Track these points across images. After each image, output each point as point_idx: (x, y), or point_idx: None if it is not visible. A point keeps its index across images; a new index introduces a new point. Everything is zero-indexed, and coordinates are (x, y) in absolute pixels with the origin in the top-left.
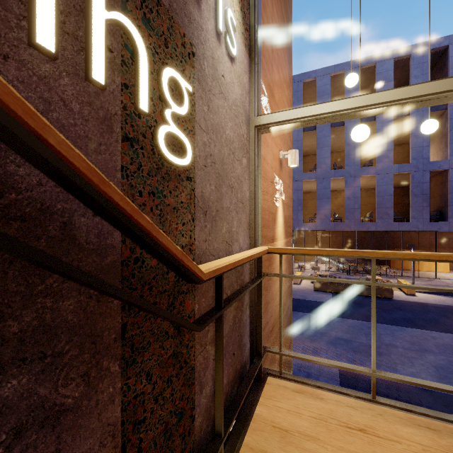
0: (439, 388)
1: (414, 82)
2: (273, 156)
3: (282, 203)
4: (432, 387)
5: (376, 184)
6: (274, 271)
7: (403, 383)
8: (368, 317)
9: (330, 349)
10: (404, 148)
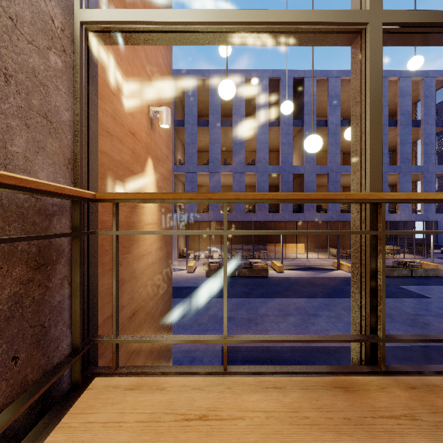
0: (286, 340)
1: (283, 100)
2: (136, 103)
3: (155, 170)
4: (279, 340)
5: (257, 181)
6: (137, 244)
7: (272, 345)
8: (249, 294)
9: (216, 328)
10: (277, 155)
